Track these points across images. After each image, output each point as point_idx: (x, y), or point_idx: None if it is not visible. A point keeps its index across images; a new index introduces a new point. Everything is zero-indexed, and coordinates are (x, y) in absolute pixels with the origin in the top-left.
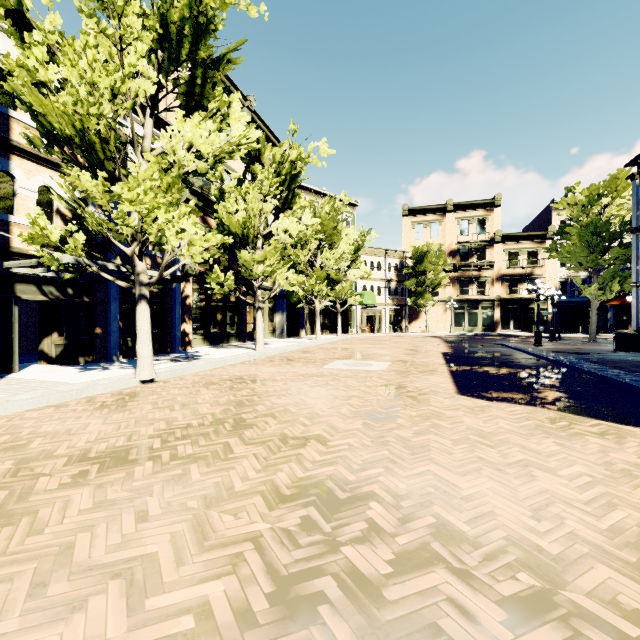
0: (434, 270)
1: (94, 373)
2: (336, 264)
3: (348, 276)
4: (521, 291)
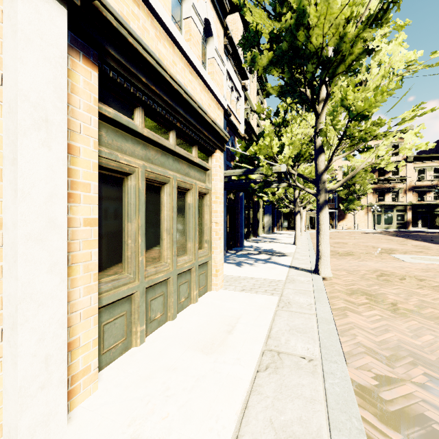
0: (362, 183)
1: (257, 268)
2: None
3: None
4: (428, 198)
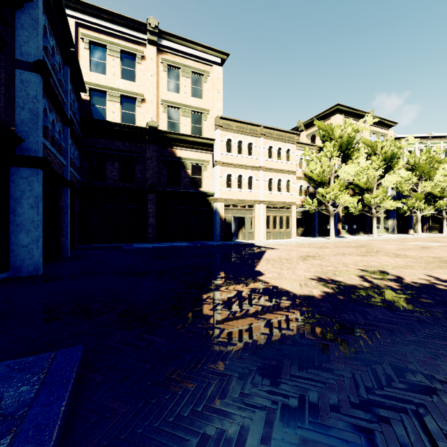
0: None
1: (316, 238)
2: (431, 190)
3: None
4: None
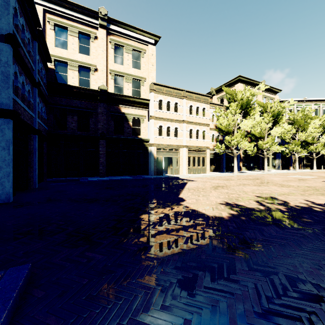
0: None
1: (224, 173)
2: (305, 138)
3: (320, 140)
4: None
